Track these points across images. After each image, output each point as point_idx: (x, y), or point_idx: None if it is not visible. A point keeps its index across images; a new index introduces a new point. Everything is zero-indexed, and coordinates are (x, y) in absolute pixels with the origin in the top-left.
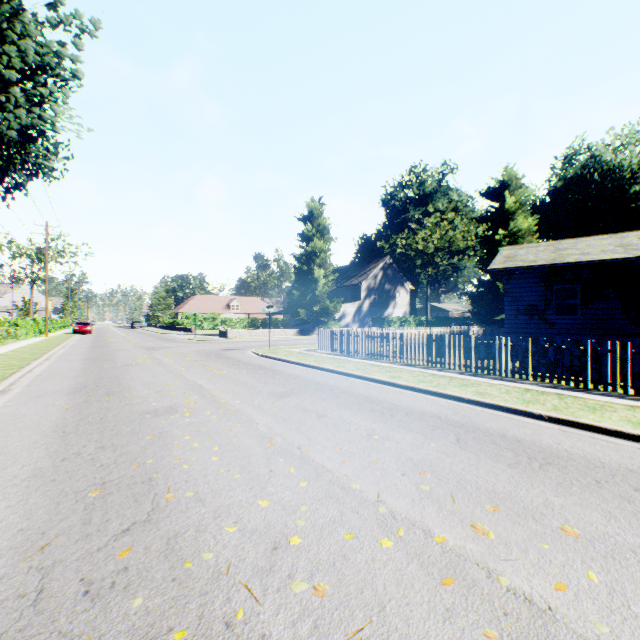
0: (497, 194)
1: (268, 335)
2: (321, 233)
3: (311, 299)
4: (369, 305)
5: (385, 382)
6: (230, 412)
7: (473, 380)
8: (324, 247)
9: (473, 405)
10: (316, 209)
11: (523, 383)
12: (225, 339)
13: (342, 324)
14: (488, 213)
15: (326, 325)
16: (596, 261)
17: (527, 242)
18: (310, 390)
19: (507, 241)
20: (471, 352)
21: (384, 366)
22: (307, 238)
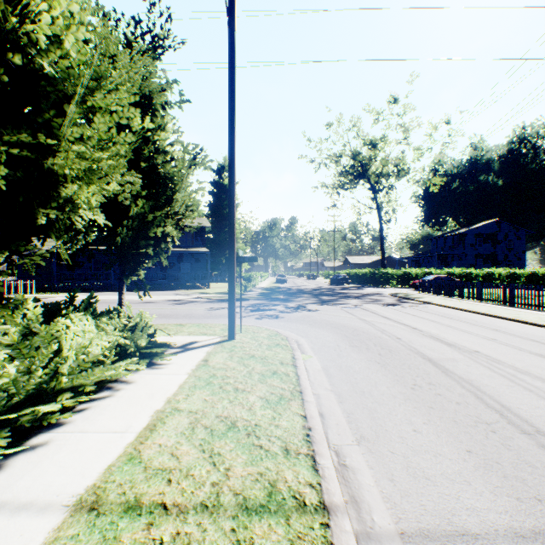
0: None
1: None
2: None
3: None
4: None
5: None
6: None
7: None
8: None
9: None
10: None
11: None
12: None
13: None
14: None
15: None
16: None
17: None
18: None
19: None
20: None
21: None
22: None
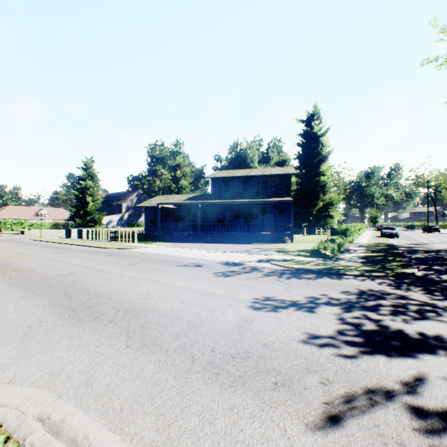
0: (175, 168)
1: (55, 233)
2: (93, 176)
3: (86, 213)
4: (128, 216)
5: (63, 243)
6: (0, 248)
7: (92, 242)
8: (94, 185)
9: (75, 245)
10: (89, 164)
11: (105, 242)
12: (22, 235)
13: (110, 226)
14: (172, 176)
15: (95, 227)
16: (163, 206)
17: (185, 191)
18: (33, 245)
19: (177, 190)
20: (102, 235)
21: (76, 240)
22: (83, 179)
